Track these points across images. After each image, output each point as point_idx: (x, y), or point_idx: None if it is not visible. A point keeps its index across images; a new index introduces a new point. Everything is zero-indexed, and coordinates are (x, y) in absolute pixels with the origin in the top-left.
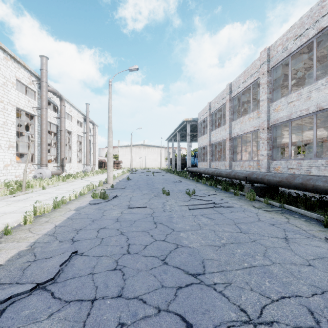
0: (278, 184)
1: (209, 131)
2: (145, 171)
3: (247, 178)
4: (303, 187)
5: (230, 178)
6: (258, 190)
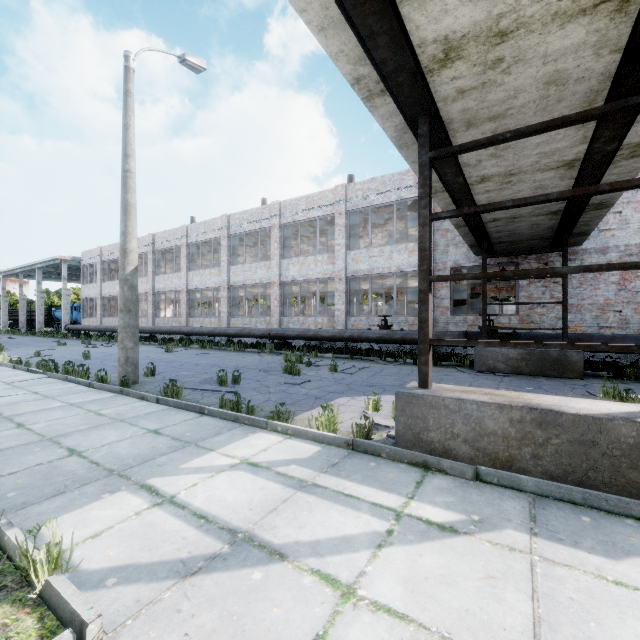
0: (150, 332)
1: (101, 282)
2: None
3: None
4: (159, 332)
5: None
6: (142, 338)
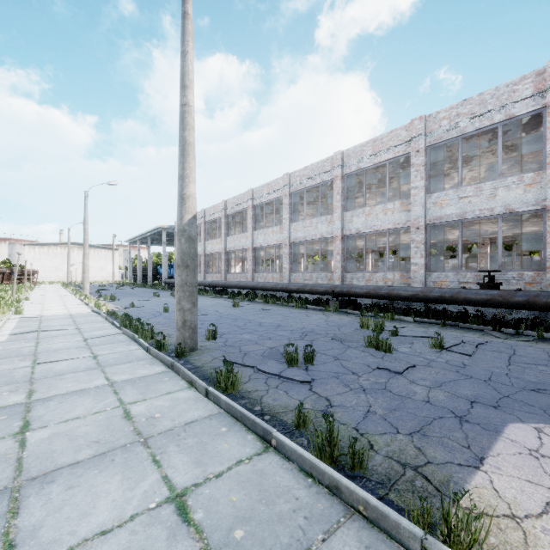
0: (222, 286)
1: None
2: (97, 286)
3: (211, 285)
4: (229, 286)
5: (202, 285)
6: (216, 291)
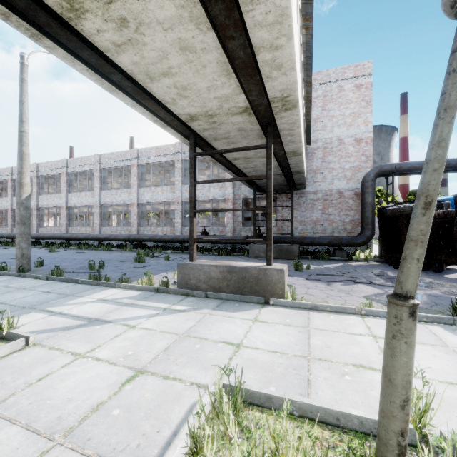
0: (35, 238)
1: None
2: None
3: None
4: (43, 238)
5: (11, 238)
6: None
